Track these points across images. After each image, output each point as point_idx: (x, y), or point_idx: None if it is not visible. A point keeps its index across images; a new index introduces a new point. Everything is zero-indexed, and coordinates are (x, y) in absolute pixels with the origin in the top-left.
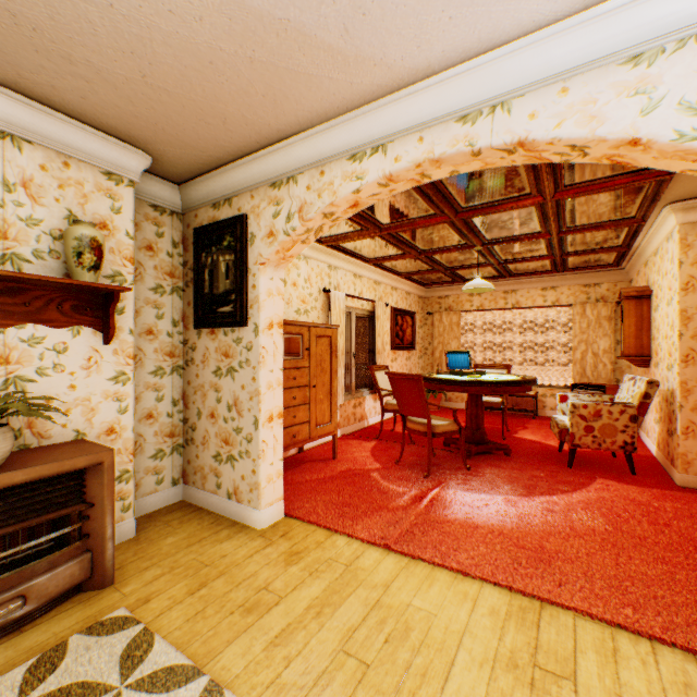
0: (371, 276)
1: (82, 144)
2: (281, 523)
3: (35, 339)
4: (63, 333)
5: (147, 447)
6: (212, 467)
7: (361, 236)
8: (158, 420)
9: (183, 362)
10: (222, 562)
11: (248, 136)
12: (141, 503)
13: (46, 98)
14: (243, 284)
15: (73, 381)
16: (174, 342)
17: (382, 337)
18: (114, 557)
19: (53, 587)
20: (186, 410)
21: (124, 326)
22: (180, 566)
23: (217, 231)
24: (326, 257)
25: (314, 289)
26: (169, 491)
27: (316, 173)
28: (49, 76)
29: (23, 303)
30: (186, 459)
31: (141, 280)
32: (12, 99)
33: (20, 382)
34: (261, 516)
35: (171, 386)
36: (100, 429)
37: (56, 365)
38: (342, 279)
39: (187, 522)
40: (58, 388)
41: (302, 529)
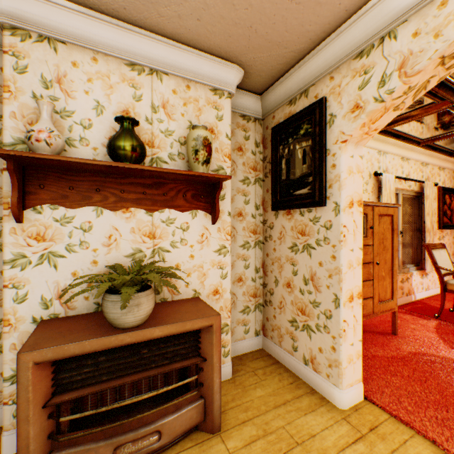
0: (418, 157)
1: (197, 68)
2: (362, 408)
3: (169, 220)
4: (186, 216)
5: (238, 303)
6: (288, 330)
7: (426, 112)
8: (245, 283)
9: (262, 237)
10: (312, 445)
11: (337, 4)
12: (233, 346)
13: (175, 33)
14: (321, 165)
15: (192, 252)
16: (256, 222)
17: (430, 215)
18: (220, 407)
19: (178, 426)
20: (264, 276)
21: (224, 209)
22: (271, 433)
23: (293, 123)
24: (375, 144)
25: (364, 173)
26: (252, 340)
27: (429, 10)
28: (176, 4)
29: (162, 193)
30: (264, 316)
31: (233, 174)
32: (155, 41)
33: (160, 252)
34: (342, 396)
35: (254, 256)
36: (209, 290)
37: (181, 239)
38: (389, 163)
39: (269, 374)
40: (182, 257)
41: (393, 428)
